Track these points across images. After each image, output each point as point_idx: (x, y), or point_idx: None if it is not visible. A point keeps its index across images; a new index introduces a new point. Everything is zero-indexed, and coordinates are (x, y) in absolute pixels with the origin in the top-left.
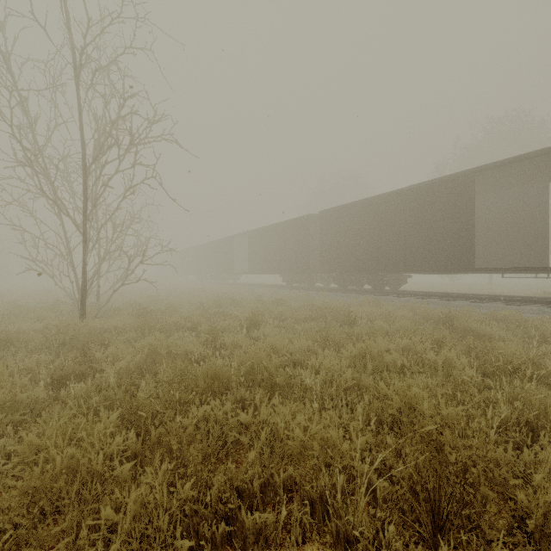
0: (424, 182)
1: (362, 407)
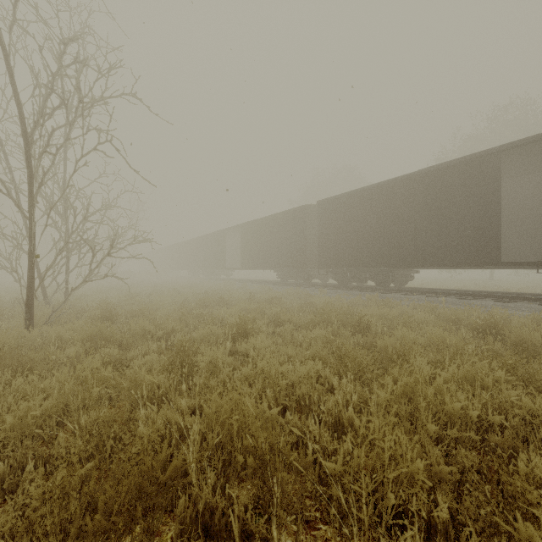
0: (439, 165)
1: None
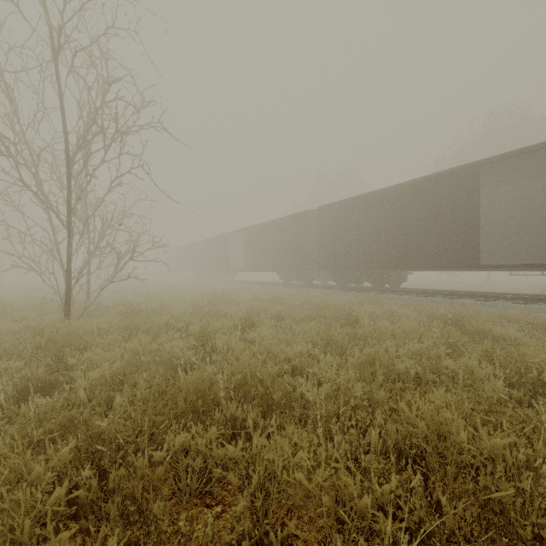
0: (427, 176)
1: (376, 432)
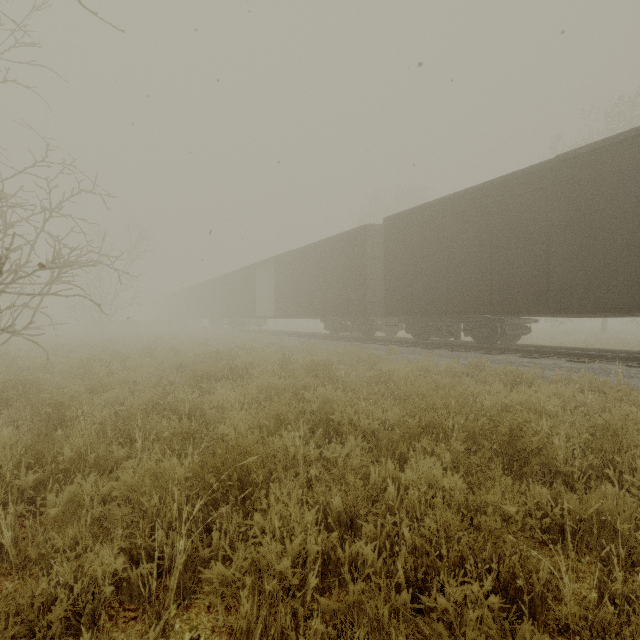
0: (596, 143)
1: None
